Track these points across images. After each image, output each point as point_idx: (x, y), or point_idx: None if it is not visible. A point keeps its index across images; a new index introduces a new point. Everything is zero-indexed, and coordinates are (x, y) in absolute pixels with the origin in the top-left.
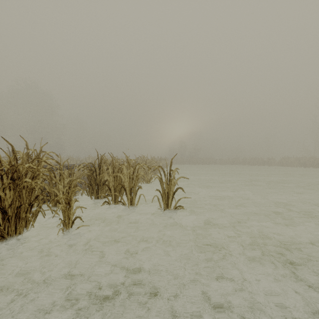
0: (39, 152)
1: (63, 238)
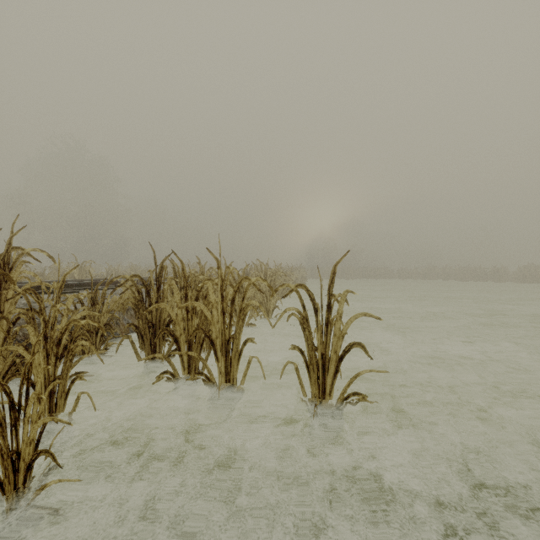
0: (6, 250)
1: (3, 512)
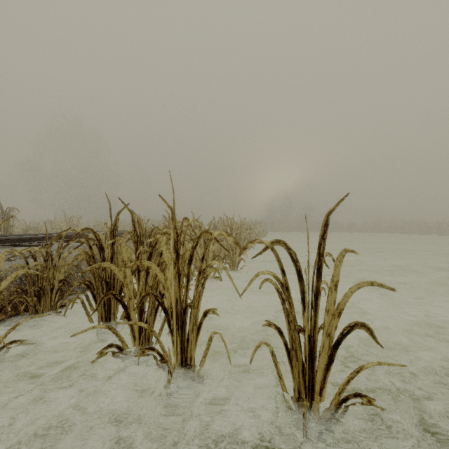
0: None
1: None
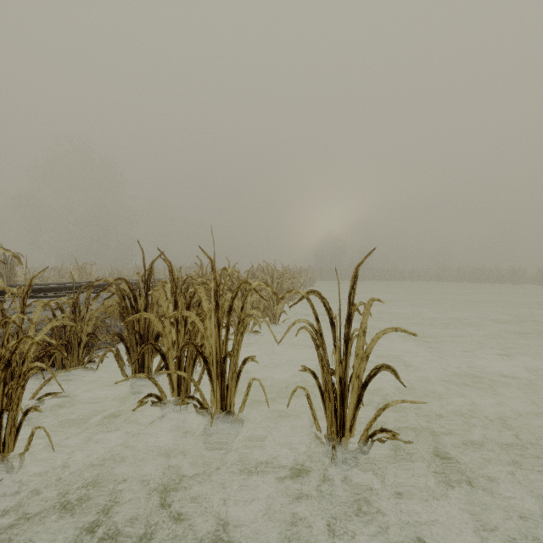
0: None
1: None
